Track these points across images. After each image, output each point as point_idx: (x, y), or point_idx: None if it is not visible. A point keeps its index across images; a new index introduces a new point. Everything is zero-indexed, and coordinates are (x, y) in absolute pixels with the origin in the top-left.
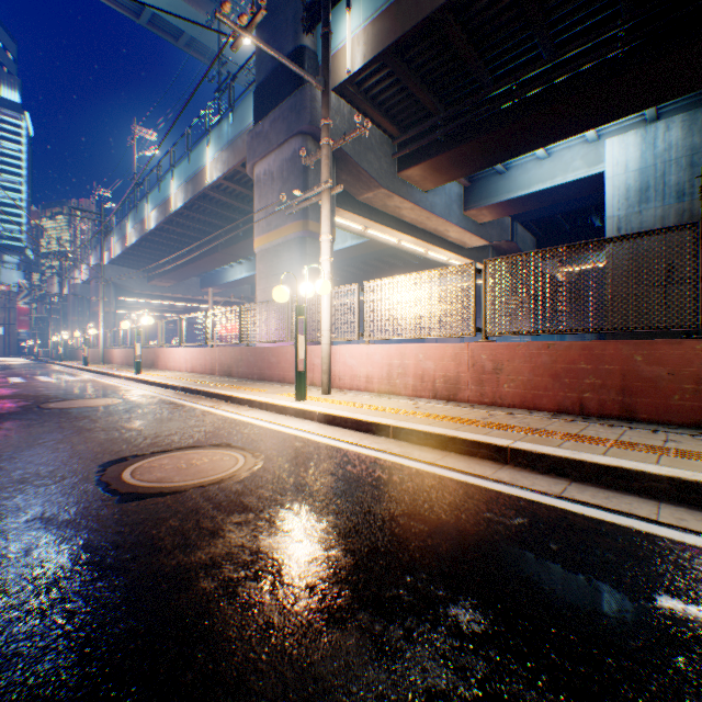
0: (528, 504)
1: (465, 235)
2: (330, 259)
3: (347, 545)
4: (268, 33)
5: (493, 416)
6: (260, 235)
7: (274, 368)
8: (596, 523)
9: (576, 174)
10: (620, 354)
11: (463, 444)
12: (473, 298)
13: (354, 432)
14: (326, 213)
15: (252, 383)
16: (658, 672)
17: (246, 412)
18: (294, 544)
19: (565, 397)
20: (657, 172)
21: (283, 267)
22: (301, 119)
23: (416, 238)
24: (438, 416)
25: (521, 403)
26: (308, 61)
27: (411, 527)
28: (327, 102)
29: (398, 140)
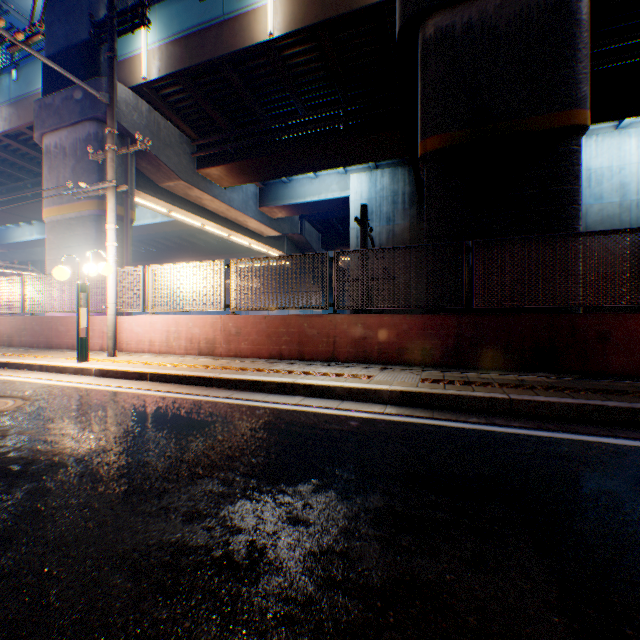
0: (205, 402)
1: (262, 226)
2: (116, 245)
3: (78, 427)
4: (60, 10)
5: (229, 363)
6: (51, 206)
7: (64, 336)
8: (230, 404)
9: (334, 195)
10: (299, 323)
11: (192, 379)
12: (224, 285)
13: (124, 380)
14: (112, 206)
15: (38, 351)
16: (192, 436)
17: (25, 375)
18: (42, 431)
19: (274, 349)
20: (377, 203)
21: (78, 240)
22: (96, 106)
23: (219, 225)
24: (190, 365)
25: (252, 354)
26: (105, 55)
27: (126, 416)
28: (113, 115)
29: (198, 143)
